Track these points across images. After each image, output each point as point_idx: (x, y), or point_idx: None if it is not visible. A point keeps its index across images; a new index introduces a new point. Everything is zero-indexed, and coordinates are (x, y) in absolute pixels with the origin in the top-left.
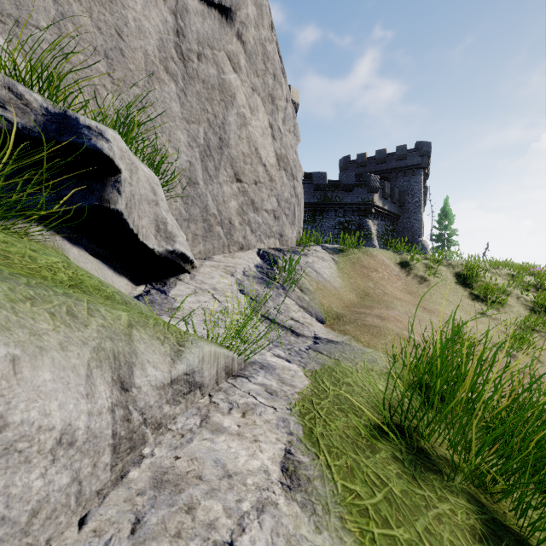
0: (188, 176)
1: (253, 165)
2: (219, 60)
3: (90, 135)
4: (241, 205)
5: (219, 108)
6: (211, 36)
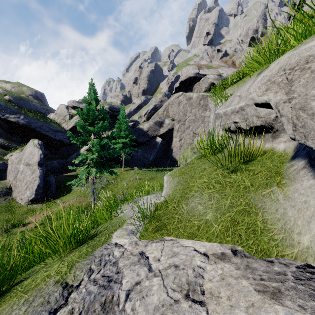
0: None
1: None
2: None
3: None
4: None
5: None
6: None
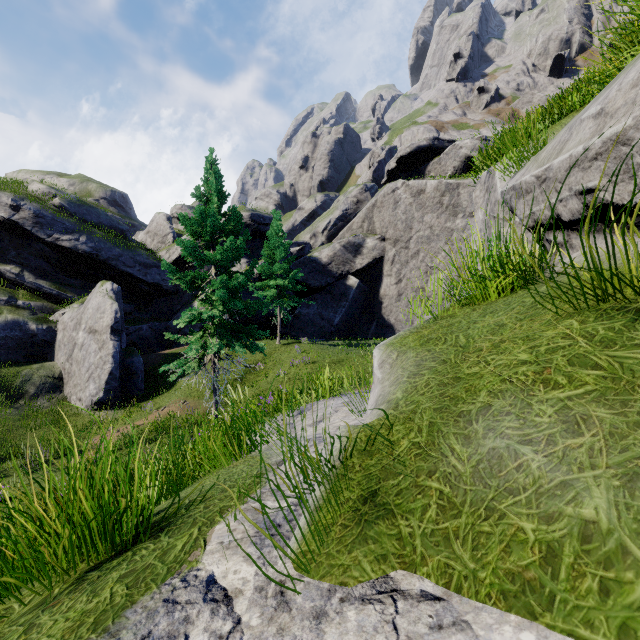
0: None
1: None
2: None
3: None
4: None
5: None
6: None
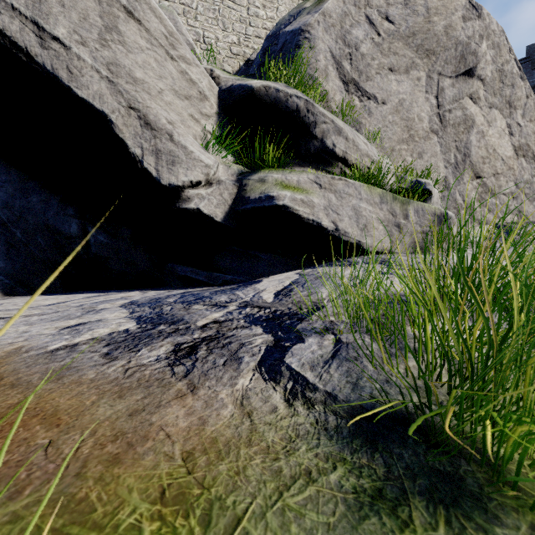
0: (444, 184)
1: (491, 162)
2: (463, 105)
3: (425, 185)
4: (480, 194)
5: (463, 135)
6: (457, 94)
